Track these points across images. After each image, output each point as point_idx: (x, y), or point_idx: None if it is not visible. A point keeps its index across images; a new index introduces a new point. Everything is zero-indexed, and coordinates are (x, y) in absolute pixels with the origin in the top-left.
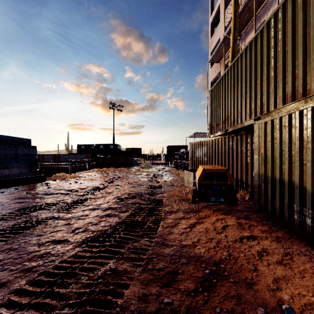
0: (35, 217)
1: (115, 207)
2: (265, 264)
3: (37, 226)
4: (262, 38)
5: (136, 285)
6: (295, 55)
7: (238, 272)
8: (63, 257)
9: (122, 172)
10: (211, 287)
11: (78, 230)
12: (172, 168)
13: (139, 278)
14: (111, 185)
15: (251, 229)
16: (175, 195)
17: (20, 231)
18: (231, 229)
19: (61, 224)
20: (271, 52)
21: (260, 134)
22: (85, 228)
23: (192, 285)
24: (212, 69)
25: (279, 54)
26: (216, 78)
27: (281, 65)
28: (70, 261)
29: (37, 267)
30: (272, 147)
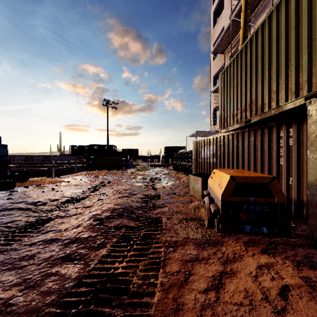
0: None
1: (86, 237)
2: None
3: None
4: None
5: None
6: None
7: None
8: None
9: (114, 176)
10: None
11: None
12: (171, 170)
13: None
14: (95, 194)
15: None
16: (179, 210)
17: None
18: (300, 299)
19: None
20: None
21: None
22: (3, 303)
23: None
24: (215, 62)
25: None
26: (219, 72)
27: None
28: None
29: None
30: None
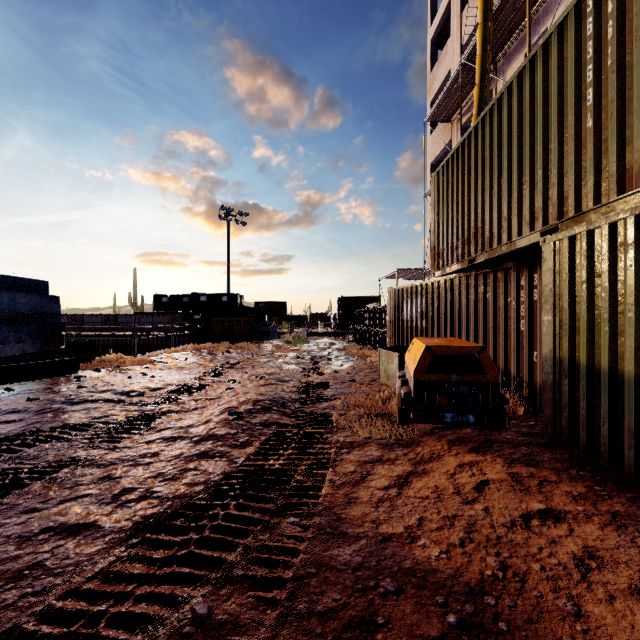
0: (31, 459)
1: (223, 433)
2: (602, 595)
3: (28, 485)
4: (562, 42)
5: None
6: None
7: (533, 621)
8: (72, 580)
9: (245, 353)
10: None
11: (128, 496)
12: (351, 343)
13: None
14: (219, 381)
15: (545, 491)
16: (360, 403)
17: None
18: (497, 491)
19: (90, 480)
20: (587, 73)
21: (558, 266)
22: (146, 491)
23: None
24: (434, 136)
25: (608, 74)
26: (442, 155)
27: (615, 101)
28: (89, 591)
29: None
30: (590, 296)
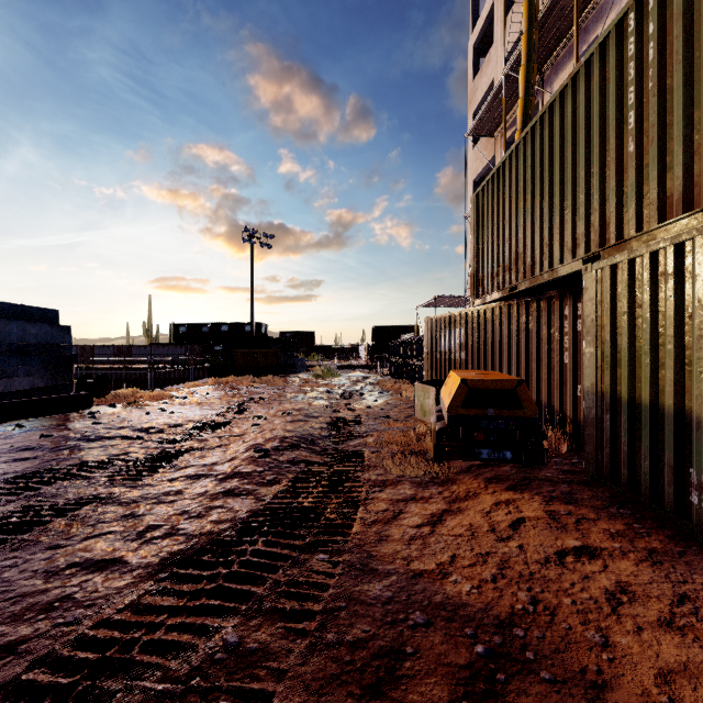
0: (50, 497)
1: (249, 471)
2: (630, 627)
3: (50, 522)
4: (604, 61)
5: (291, 695)
6: (693, 96)
7: (560, 651)
8: (103, 611)
9: (270, 387)
10: (492, 697)
11: (153, 533)
12: (386, 377)
13: (301, 672)
14: (243, 417)
15: (583, 529)
16: (394, 440)
17: (7, 536)
18: (533, 529)
19: (113, 517)
20: (628, 95)
21: (600, 296)
22: (171, 528)
23: (442, 691)
24: (476, 152)
25: (649, 97)
26: (485, 172)
27: (656, 125)
28: (121, 622)
29: (32, 639)
30: (631, 327)
